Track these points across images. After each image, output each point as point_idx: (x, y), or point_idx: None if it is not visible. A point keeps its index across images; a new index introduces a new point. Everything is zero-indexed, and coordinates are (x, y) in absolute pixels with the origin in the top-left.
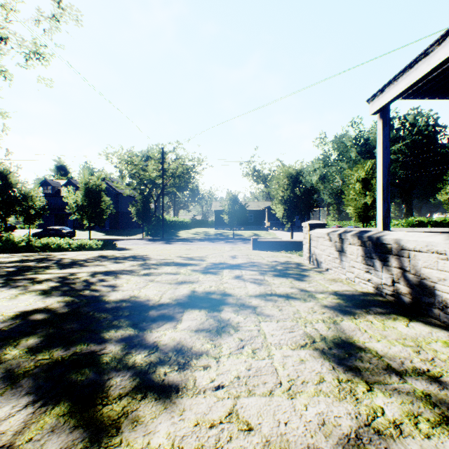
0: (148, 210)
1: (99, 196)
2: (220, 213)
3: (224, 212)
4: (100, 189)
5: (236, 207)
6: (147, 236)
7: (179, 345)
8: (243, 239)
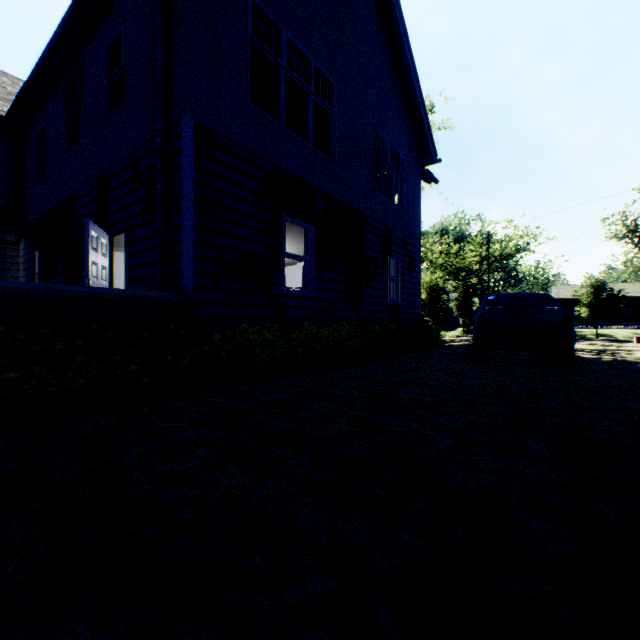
0: (470, 304)
1: (438, 294)
2: (565, 304)
3: (580, 304)
4: (441, 287)
5: (601, 296)
6: (465, 333)
7: (617, 352)
8: (613, 341)
